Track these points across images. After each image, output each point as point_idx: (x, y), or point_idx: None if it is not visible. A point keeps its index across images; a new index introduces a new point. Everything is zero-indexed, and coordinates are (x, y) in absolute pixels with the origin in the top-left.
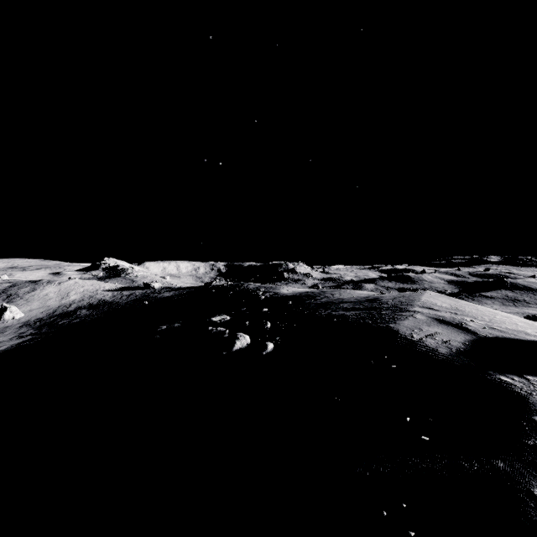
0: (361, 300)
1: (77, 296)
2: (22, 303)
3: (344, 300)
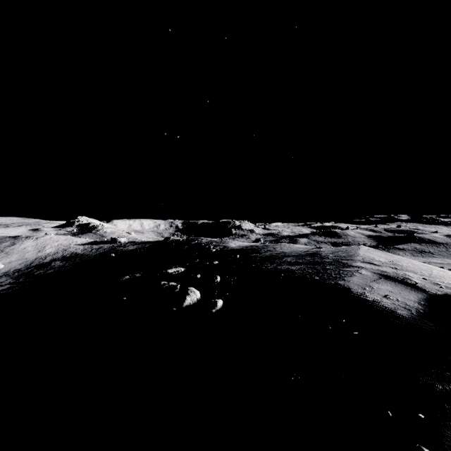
0: (302, 254)
1: (52, 249)
2: (2, 256)
3: (286, 254)
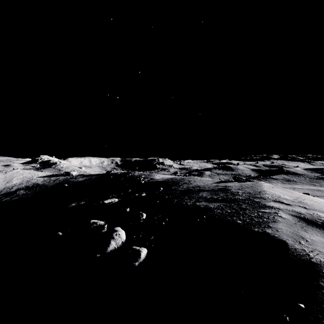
0: (214, 189)
1: (18, 181)
2: None
3: (201, 188)
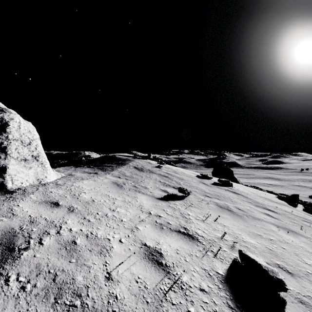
0: None
1: None
2: None
3: None
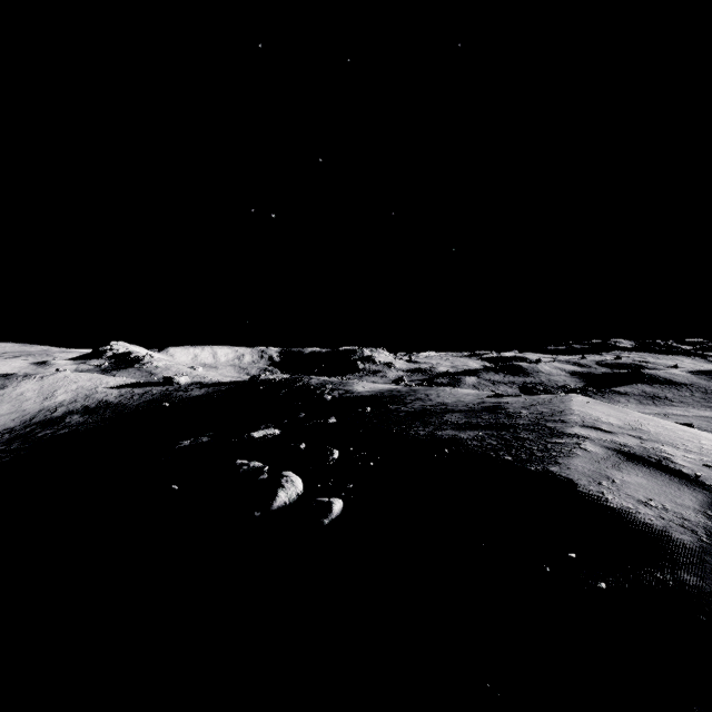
0: (475, 409)
1: (67, 396)
2: None
3: (449, 408)
